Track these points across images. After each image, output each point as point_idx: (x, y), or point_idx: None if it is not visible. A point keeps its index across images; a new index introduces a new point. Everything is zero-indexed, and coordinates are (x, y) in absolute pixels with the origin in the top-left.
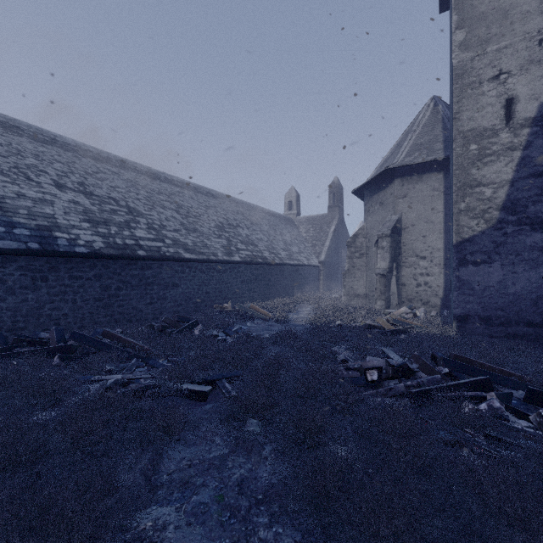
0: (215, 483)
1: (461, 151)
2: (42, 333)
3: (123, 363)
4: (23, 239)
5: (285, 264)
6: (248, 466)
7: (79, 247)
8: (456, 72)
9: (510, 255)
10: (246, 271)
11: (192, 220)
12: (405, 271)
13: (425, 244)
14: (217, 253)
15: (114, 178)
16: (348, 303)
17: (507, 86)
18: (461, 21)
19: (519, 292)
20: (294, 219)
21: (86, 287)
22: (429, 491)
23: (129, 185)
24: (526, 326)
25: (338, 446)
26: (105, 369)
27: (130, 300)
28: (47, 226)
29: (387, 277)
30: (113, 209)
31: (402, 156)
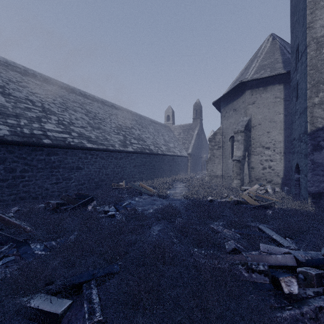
0: None
1: (314, 54)
2: None
3: None
4: None
5: (165, 154)
6: None
7: None
8: None
9: None
10: (137, 158)
11: (97, 121)
12: (254, 158)
13: (269, 138)
14: (115, 144)
15: (36, 87)
16: (209, 181)
17: None
18: None
19: None
20: (171, 127)
21: None
22: None
23: (48, 93)
24: None
25: None
26: None
27: (36, 181)
28: None
29: (241, 162)
30: (27, 107)
31: (251, 74)
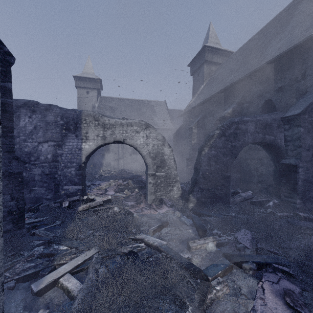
0: None
1: None
2: None
3: None
4: None
5: None
6: None
7: None
8: None
9: None
10: None
11: None
12: None
13: None
14: None
15: None
16: None
17: None
18: (79, 108)
19: None
20: None
21: None
22: None
23: None
24: None
25: None
26: None
27: None
28: None
29: None
30: None
31: None
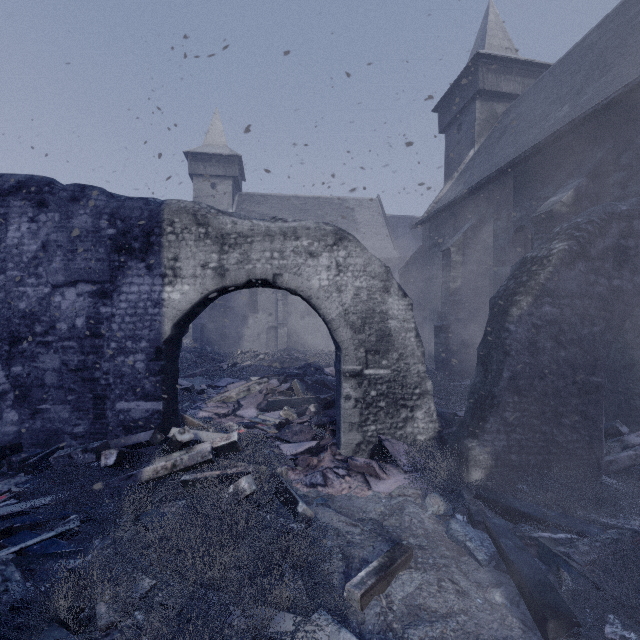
0: None
1: None
2: None
3: None
4: None
5: None
6: None
7: None
8: None
9: None
10: None
11: None
12: None
13: None
14: None
15: None
16: None
17: None
18: None
19: None
20: None
21: None
22: None
23: None
24: None
25: None
26: None
27: None
28: None
29: None
30: None
31: None
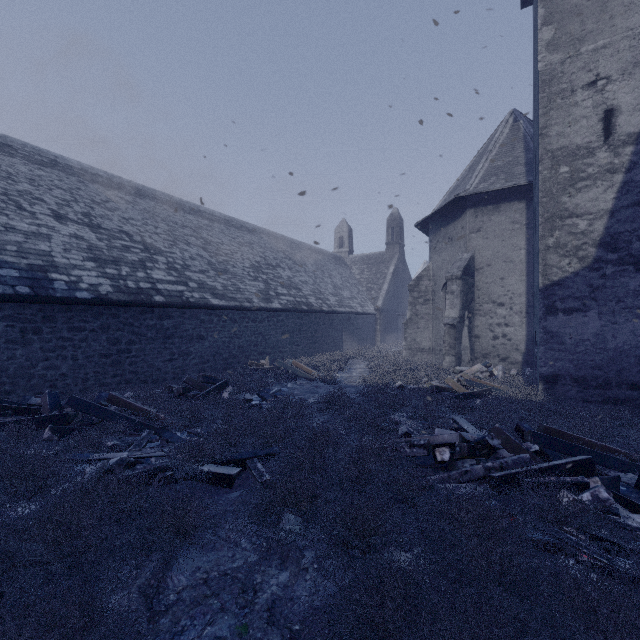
0: (237, 606)
1: (548, 174)
2: (33, 397)
3: (132, 436)
4: (10, 282)
5: (335, 312)
6: (282, 580)
7: (81, 291)
8: (543, 78)
9: (609, 302)
10: (287, 320)
11: (222, 258)
12: (480, 320)
13: (503, 288)
14: (252, 298)
15: (128, 208)
16: (410, 359)
17: (606, 95)
18: (549, 16)
19: (621, 347)
20: (346, 258)
21: (90, 340)
22: (525, 624)
23: (146, 216)
24: (629, 388)
25: (400, 552)
26: (107, 445)
27: (144, 357)
28: (42, 266)
29: (457, 328)
30: (125, 246)
31: (476, 182)
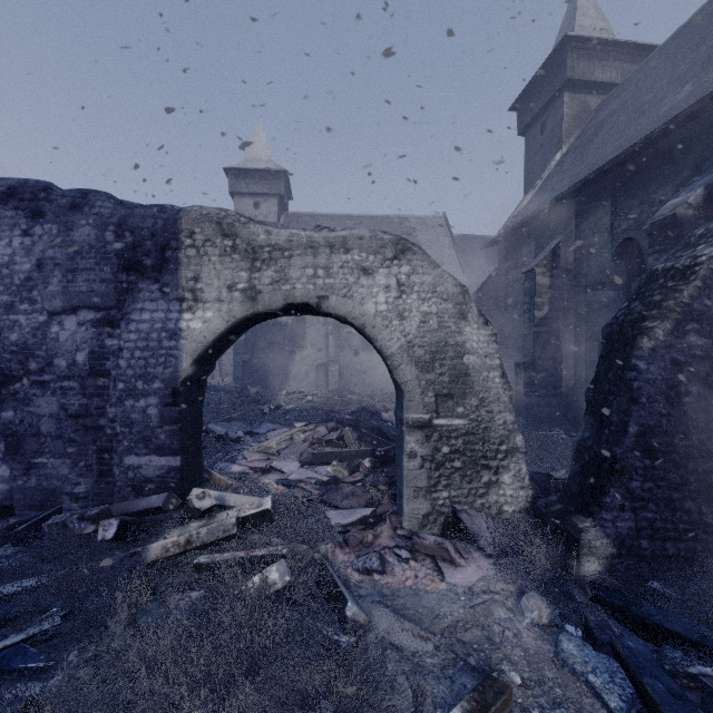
0: None
1: None
2: None
3: None
4: None
5: None
6: None
7: None
8: None
9: None
10: None
11: None
12: (225, 357)
13: None
14: None
15: None
16: None
17: None
18: None
19: None
20: None
21: None
22: None
23: None
24: None
25: None
26: None
27: None
28: None
29: None
30: None
31: None
